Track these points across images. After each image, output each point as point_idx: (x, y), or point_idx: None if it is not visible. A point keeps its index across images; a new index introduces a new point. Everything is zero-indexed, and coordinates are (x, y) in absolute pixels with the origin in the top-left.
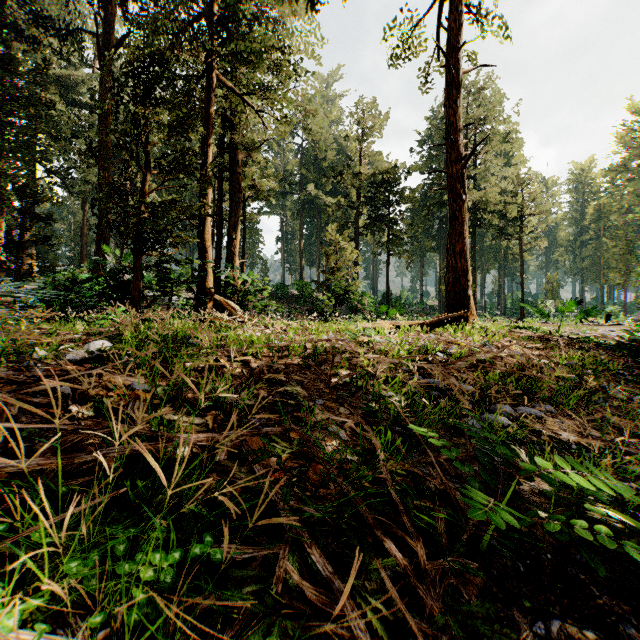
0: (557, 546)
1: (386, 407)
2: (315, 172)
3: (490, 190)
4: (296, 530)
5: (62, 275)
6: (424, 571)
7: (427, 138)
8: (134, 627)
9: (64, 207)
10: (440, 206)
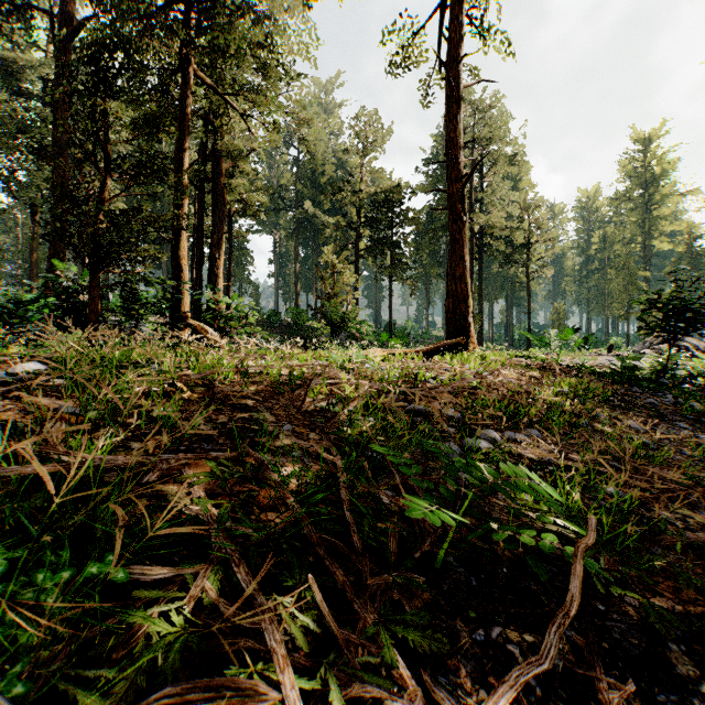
0: (515, 560)
1: (362, 433)
2: (312, 188)
3: (496, 214)
4: (226, 550)
5: (3, 296)
6: (364, 586)
7: (433, 157)
8: (8, 656)
9: (10, 217)
10: (446, 230)
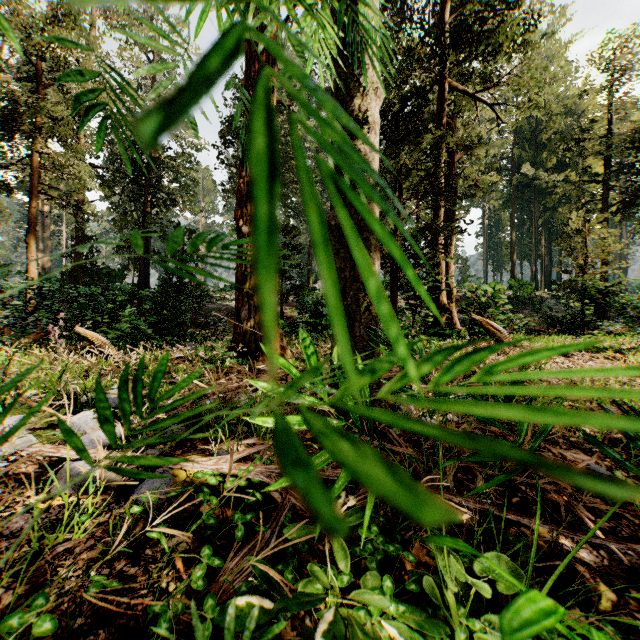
0: None
1: None
2: (530, 149)
3: None
4: None
5: (312, 293)
6: None
7: None
8: None
9: None
10: None
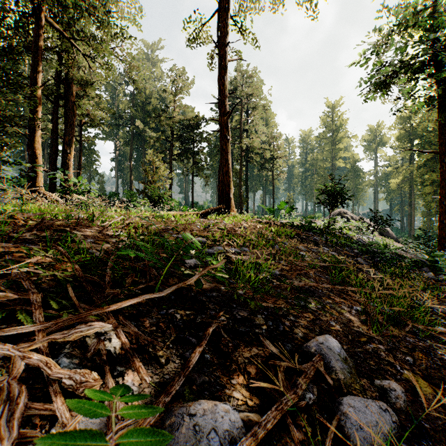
0: (200, 291)
1: None
2: (142, 112)
3: (255, 139)
4: (20, 276)
5: None
6: (103, 292)
7: None
8: None
9: None
10: None
